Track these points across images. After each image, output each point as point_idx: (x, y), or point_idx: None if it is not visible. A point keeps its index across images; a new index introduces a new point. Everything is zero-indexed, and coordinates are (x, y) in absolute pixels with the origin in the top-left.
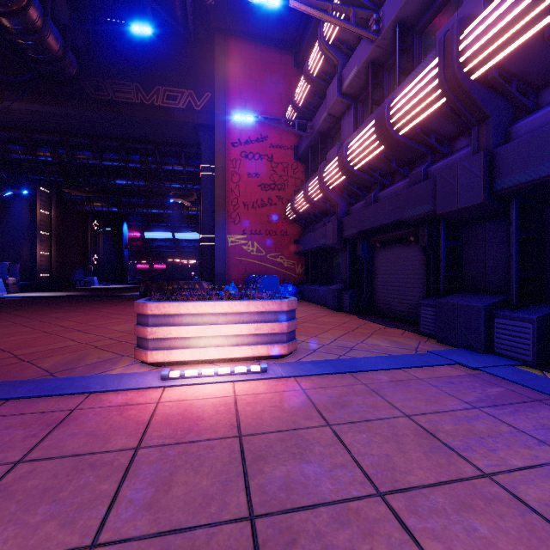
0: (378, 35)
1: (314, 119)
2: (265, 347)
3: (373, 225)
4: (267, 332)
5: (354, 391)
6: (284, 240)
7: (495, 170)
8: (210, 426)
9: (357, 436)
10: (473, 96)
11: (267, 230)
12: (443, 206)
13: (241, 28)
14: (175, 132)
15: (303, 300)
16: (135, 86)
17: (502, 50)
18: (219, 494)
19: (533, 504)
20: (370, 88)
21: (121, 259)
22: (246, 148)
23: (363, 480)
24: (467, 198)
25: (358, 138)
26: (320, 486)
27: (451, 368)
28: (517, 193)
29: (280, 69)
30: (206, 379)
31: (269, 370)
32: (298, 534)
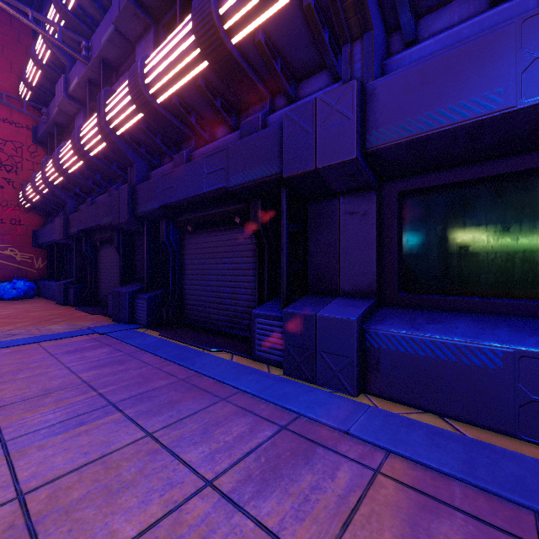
0: (89, 61)
1: (49, 106)
2: None
3: (86, 226)
4: None
5: None
6: (16, 230)
7: (136, 200)
8: None
9: None
10: (120, 147)
11: None
12: (114, 219)
13: None
14: None
15: (41, 297)
16: None
17: (125, 124)
18: None
19: None
20: (88, 103)
21: None
22: None
23: None
24: (122, 216)
25: (66, 146)
26: None
27: (86, 336)
28: (146, 218)
29: (10, 32)
30: None
31: None
32: None
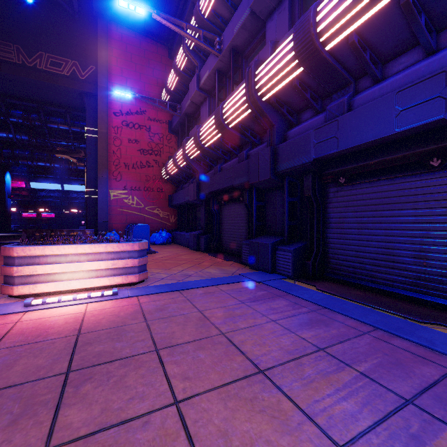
0: (220, 53)
1: (182, 102)
2: (120, 278)
3: (217, 188)
4: (122, 266)
5: (175, 301)
6: (160, 195)
7: (276, 159)
8: (57, 331)
9: (161, 324)
10: (264, 111)
11: (146, 187)
12: (252, 179)
13: (122, 18)
14: (60, 95)
15: (175, 243)
16: (16, 47)
17: (275, 87)
18: (49, 365)
19: (236, 342)
20: (217, 89)
21: (3, 208)
22: (127, 118)
23: (150, 345)
24: (263, 175)
25: (206, 125)
26: (121, 352)
27: (246, 283)
28: (287, 174)
29: (157, 57)
30: (65, 303)
31: (120, 293)
32: (95, 374)
